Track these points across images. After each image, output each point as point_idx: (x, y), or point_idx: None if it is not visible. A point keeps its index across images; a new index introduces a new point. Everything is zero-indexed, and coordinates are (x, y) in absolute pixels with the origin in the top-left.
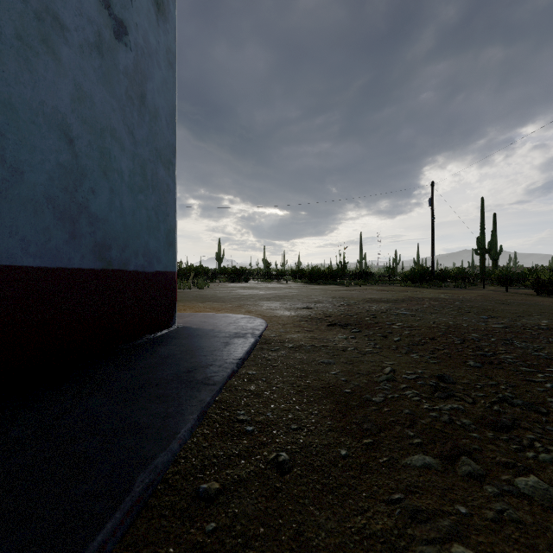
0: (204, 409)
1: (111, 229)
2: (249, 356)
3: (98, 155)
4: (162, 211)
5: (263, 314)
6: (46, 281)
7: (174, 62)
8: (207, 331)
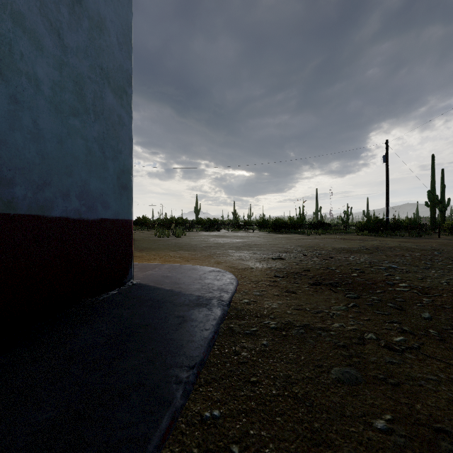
0: None
1: (12, 156)
2: (211, 350)
3: None
4: (110, 146)
5: (232, 267)
6: None
7: None
8: (164, 292)
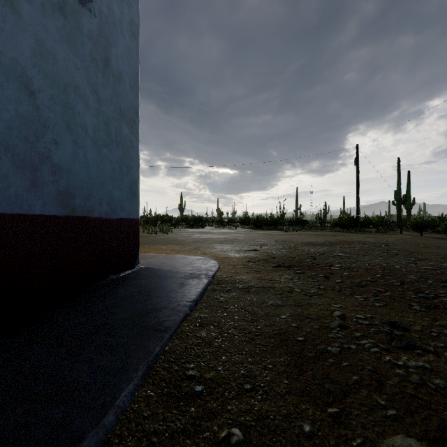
0: (151, 362)
1: (74, 179)
2: (202, 297)
3: (61, 109)
4: (125, 164)
5: (216, 256)
6: (4, 226)
7: (137, 33)
8: (166, 272)
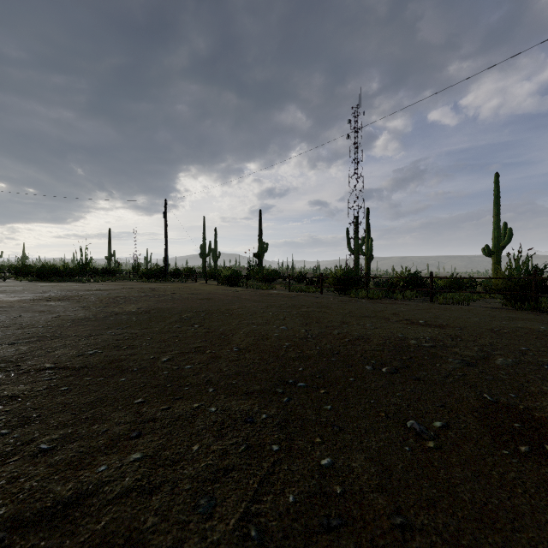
0: None
1: None
2: None
3: None
4: None
5: None
6: None
7: None
8: None
